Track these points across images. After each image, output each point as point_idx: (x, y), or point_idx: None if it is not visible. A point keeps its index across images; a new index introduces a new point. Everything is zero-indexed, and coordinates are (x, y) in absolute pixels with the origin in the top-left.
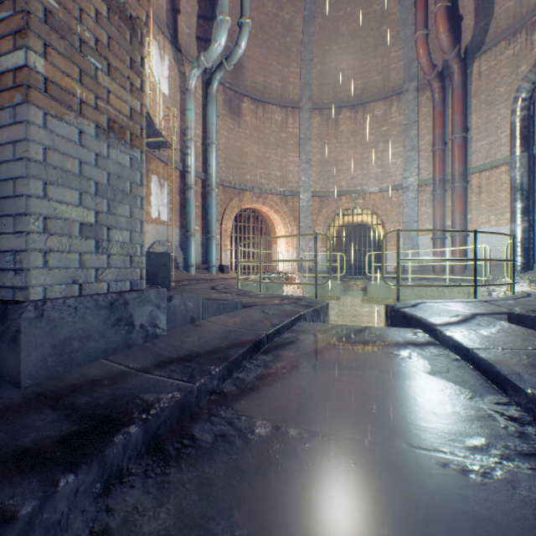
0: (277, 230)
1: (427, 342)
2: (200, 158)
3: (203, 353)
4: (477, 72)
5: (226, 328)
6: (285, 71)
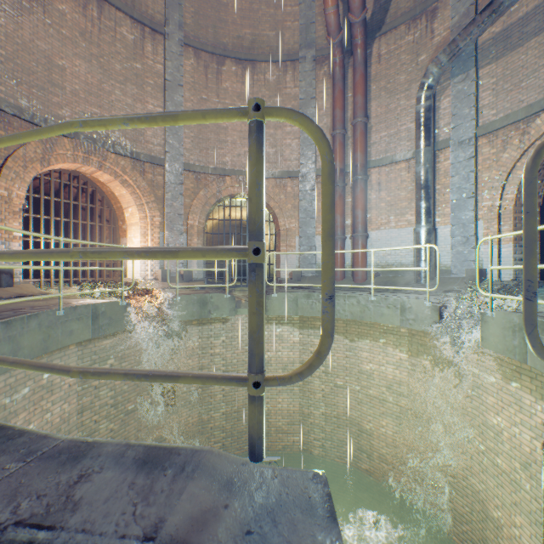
0: (128, 215)
1: None
2: None
3: None
4: (377, 54)
5: None
6: None
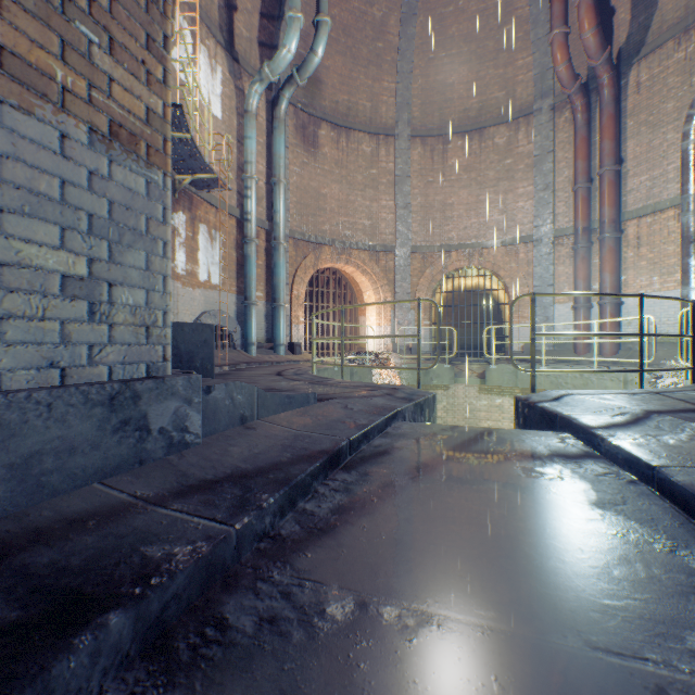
0: (365, 297)
1: (583, 453)
2: (264, 202)
3: (253, 472)
4: (635, 83)
5: (291, 432)
6: (375, 87)
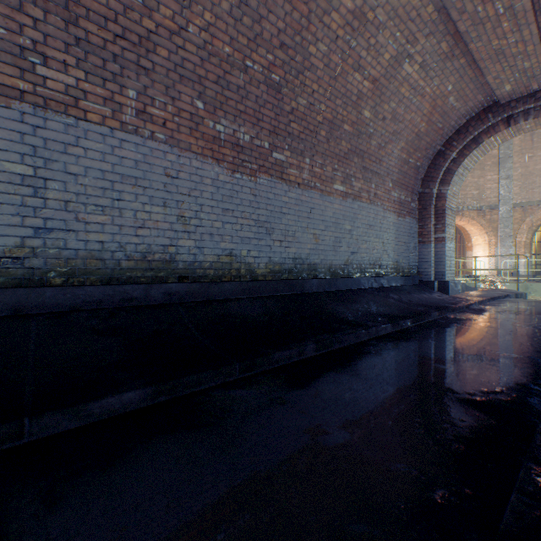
0: (473, 240)
1: None
2: None
3: (478, 297)
4: None
5: (477, 294)
6: None
